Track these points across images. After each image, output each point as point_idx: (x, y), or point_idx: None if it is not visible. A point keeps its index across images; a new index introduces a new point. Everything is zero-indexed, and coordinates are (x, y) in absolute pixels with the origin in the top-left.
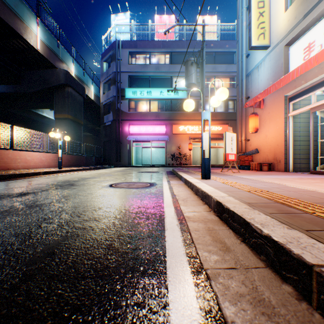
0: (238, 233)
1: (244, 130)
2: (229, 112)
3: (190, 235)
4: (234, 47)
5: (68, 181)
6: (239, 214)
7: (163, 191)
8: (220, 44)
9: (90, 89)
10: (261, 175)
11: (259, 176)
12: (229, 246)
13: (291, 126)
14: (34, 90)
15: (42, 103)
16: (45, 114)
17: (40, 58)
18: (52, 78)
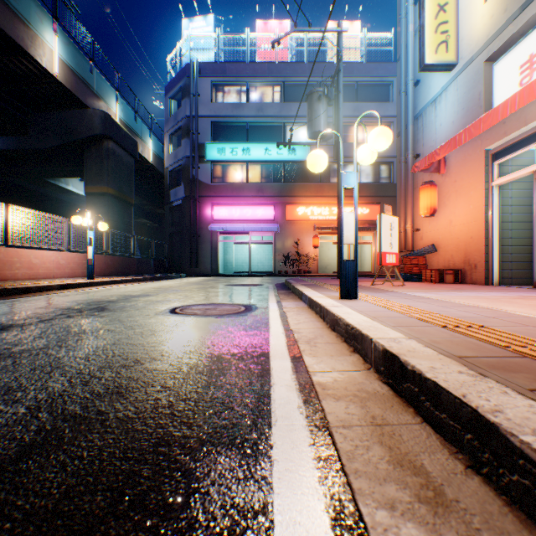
0: (454, 440)
1: (410, 213)
2: (381, 184)
3: (331, 440)
4: (389, 73)
5: (98, 302)
6: (456, 393)
7: (268, 322)
8: (366, 69)
9: (146, 145)
10: (448, 291)
11: (445, 294)
12: (440, 487)
13: (496, 204)
14: (50, 146)
15: (64, 167)
16: (71, 187)
17: (60, 91)
18: (80, 125)
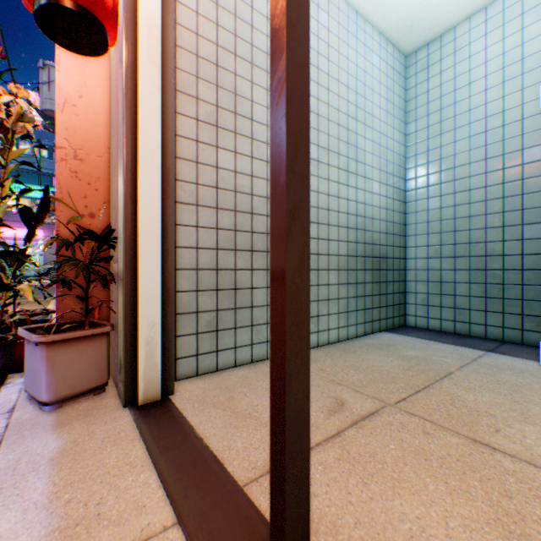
0: None
1: None
2: None
3: None
4: None
5: None
6: None
7: None
8: None
9: None
10: None
11: None
12: None
13: None
14: None
15: None
16: None
17: None
18: None
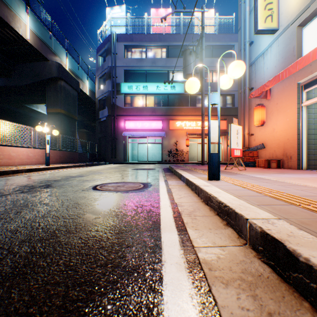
0: None
1: (247, 124)
2: (227, 107)
3: None
4: (232, 40)
5: (47, 181)
6: None
7: (159, 197)
8: (218, 38)
9: (85, 84)
10: (277, 174)
11: (276, 176)
12: None
13: (304, 117)
14: (25, 84)
15: (34, 97)
16: (40, 109)
17: (31, 50)
18: (44, 71)
